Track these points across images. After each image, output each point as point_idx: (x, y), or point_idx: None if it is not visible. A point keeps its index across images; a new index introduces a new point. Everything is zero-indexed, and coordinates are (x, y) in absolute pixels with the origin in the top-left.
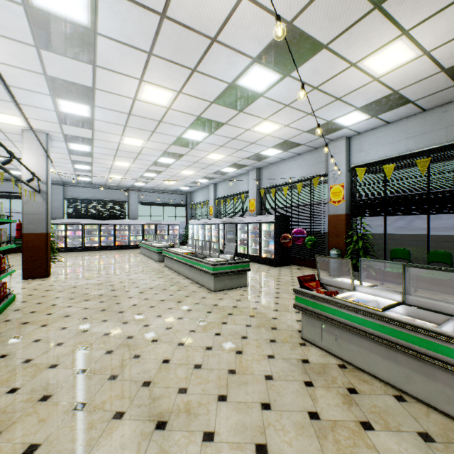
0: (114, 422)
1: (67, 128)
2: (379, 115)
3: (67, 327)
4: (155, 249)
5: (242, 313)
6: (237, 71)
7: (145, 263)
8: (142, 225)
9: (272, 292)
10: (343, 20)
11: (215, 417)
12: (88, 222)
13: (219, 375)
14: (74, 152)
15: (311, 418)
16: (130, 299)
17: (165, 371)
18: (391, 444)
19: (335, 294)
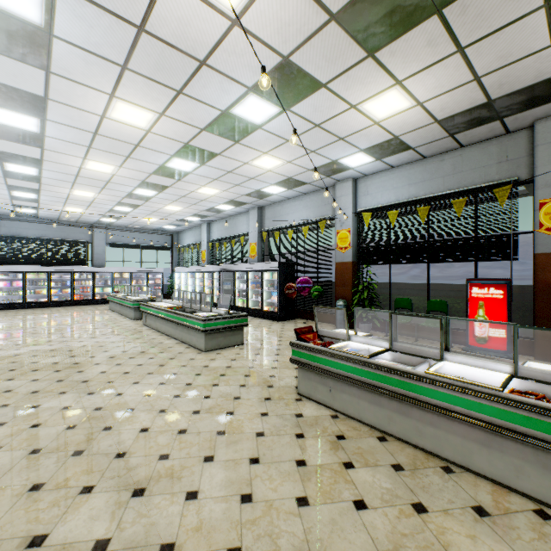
0: (82, 497)
1: (2, 144)
2: (384, 159)
3: (10, 404)
4: (130, 303)
5: (236, 373)
6: (232, 99)
7: (116, 322)
8: (112, 274)
9: (273, 349)
10: (340, 63)
11: (200, 477)
12: (32, 269)
13: (207, 438)
14: (13, 174)
15: (298, 466)
16: (97, 365)
17: (144, 440)
18: (367, 477)
19: (329, 345)
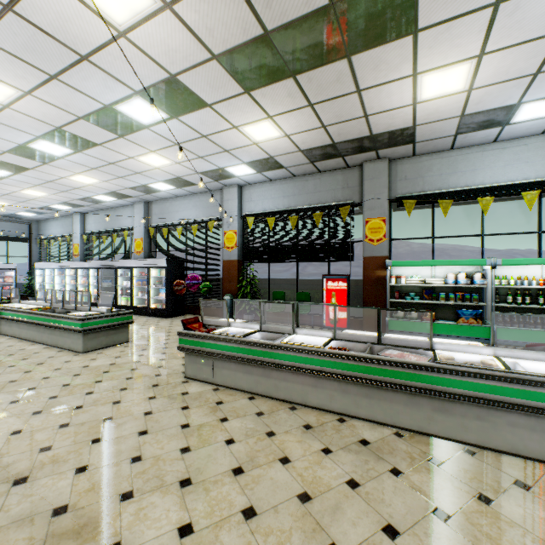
0: None
1: None
2: (263, 173)
3: None
4: None
5: (122, 368)
6: (117, 96)
7: None
8: None
9: (161, 344)
10: (222, 92)
11: (89, 455)
12: None
13: (93, 425)
14: None
15: (183, 428)
16: None
17: (18, 440)
18: (237, 424)
19: (212, 331)
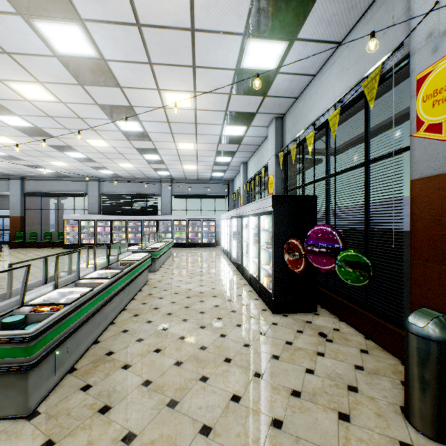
0: None
1: None
2: None
3: None
4: None
5: None
6: None
7: None
8: (172, 221)
9: None
10: None
11: None
12: (116, 218)
13: None
14: (26, 131)
15: None
16: None
17: None
18: None
19: None
